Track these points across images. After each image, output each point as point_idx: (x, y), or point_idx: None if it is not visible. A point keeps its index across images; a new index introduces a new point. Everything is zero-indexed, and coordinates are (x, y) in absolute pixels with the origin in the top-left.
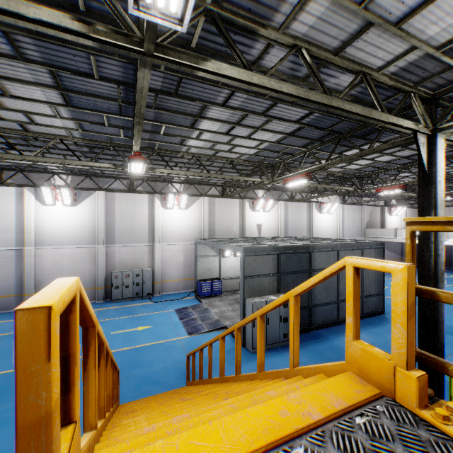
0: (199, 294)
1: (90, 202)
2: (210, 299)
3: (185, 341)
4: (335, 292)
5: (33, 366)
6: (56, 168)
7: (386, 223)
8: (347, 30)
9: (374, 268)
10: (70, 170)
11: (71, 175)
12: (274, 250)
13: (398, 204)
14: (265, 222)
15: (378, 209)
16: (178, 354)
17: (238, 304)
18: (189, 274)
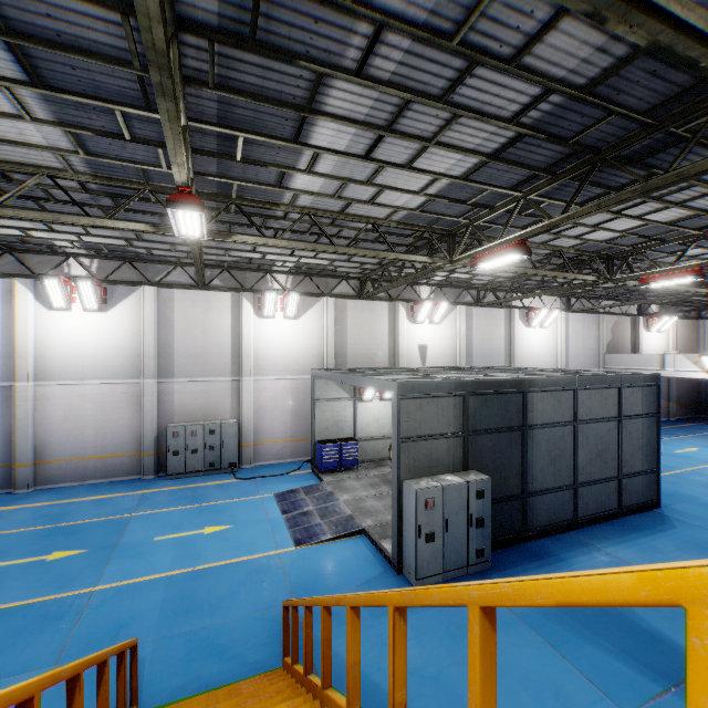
0: (319, 467)
1: (132, 306)
2: (338, 476)
3: (287, 558)
4: (569, 468)
5: None
6: (69, 244)
7: (642, 344)
8: None
9: None
10: (94, 248)
11: (98, 259)
12: (458, 388)
13: (664, 312)
14: (433, 342)
15: (627, 321)
16: (273, 588)
17: (386, 486)
18: (302, 430)
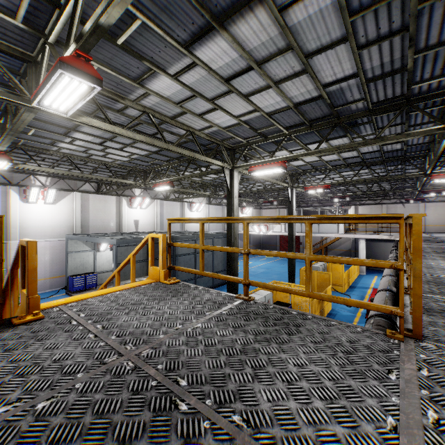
0: (71, 290)
1: None
2: (84, 293)
3: None
4: None
5: (33, 255)
6: None
7: None
8: (175, 110)
9: (156, 237)
10: None
11: None
12: None
13: (247, 206)
14: (142, 218)
15: None
16: None
17: None
18: (58, 271)
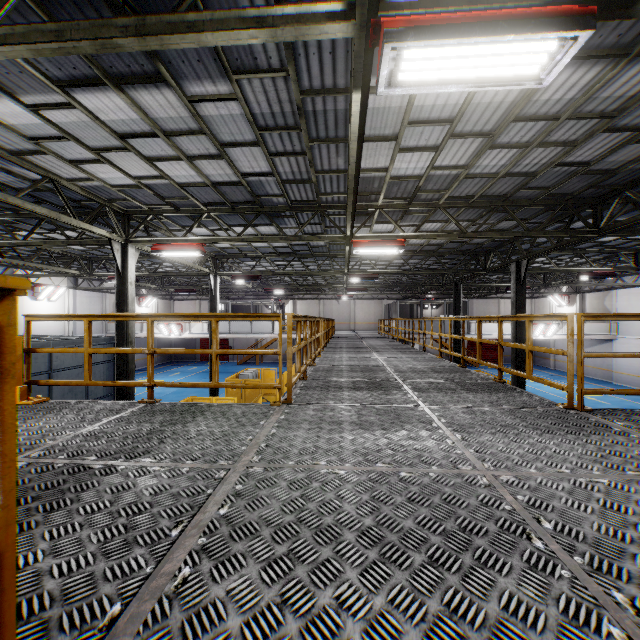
0: None
1: None
2: None
3: None
4: None
5: None
6: None
7: None
8: (23, 145)
9: None
10: None
11: None
12: None
13: (148, 295)
14: None
15: None
16: None
17: None
18: None
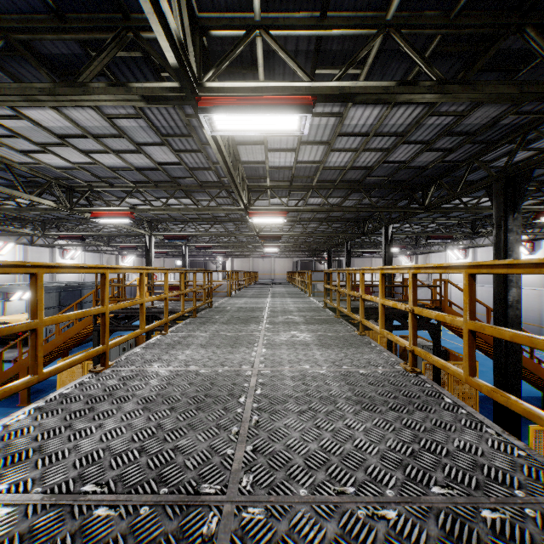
0: None
1: None
2: None
3: None
4: None
5: None
6: None
7: None
8: (127, 205)
9: None
10: None
11: None
12: (58, 289)
13: (129, 254)
14: None
15: (114, 257)
16: None
17: None
18: None
